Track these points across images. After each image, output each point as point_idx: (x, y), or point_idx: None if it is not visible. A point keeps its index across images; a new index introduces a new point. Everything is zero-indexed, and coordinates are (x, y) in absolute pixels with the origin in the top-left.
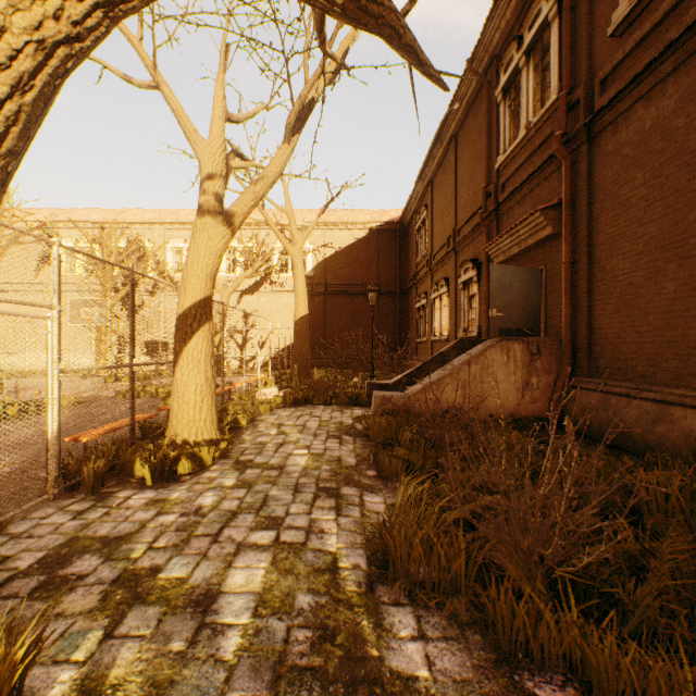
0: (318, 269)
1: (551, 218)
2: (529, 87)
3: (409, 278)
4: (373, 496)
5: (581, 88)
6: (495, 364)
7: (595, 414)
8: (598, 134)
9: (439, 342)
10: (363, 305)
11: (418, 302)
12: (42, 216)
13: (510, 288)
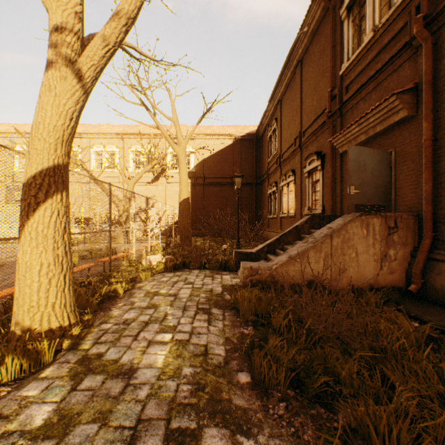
0: (198, 166)
1: (406, 101)
2: None
3: (262, 173)
4: None
5: None
6: (355, 237)
7: None
8: None
9: (287, 217)
10: (230, 192)
11: (269, 190)
12: (2, 129)
13: (365, 168)
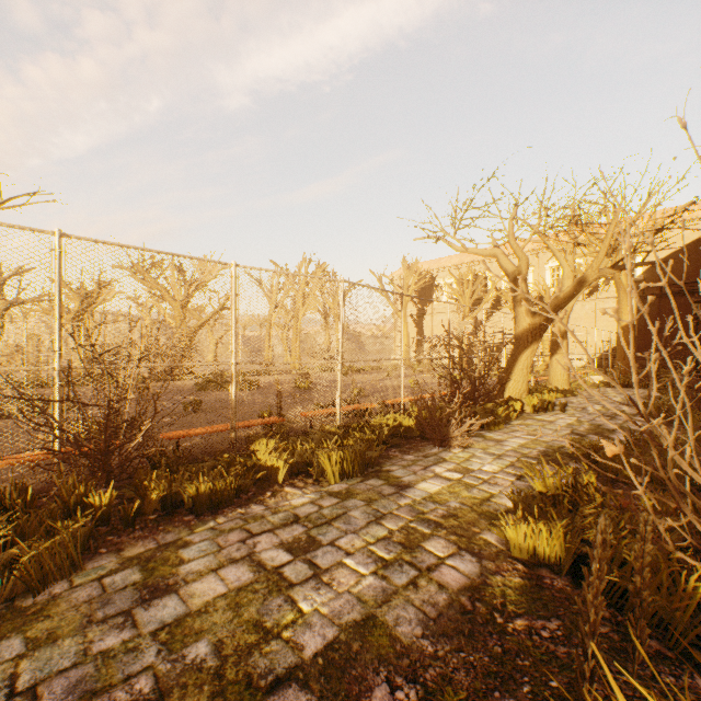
0: (648, 272)
1: None
2: None
3: None
4: None
5: None
6: None
7: None
8: None
9: None
10: None
11: None
12: (424, 268)
13: None
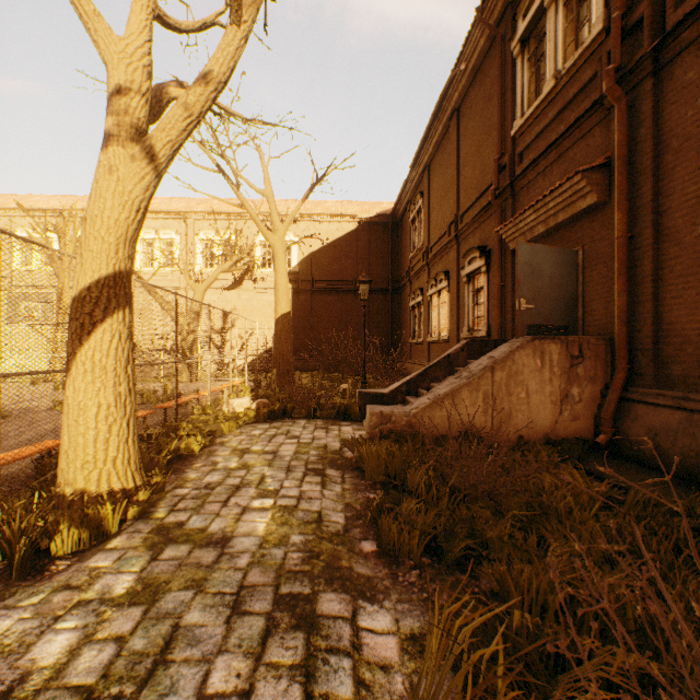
0: (303, 264)
1: (596, 182)
2: (557, 28)
3: (402, 275)
4: (375, 611)
5: (645, 2)
6: (525, 371)
7: (674, 440)
8: (670, 61)
9: (438, 343)
10: (353, 303)
11: (412, 300)
12: None
13: (541, 273)
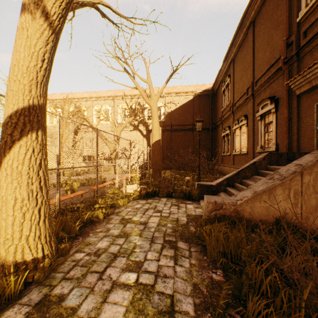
0: (166, 117)
1: None
2: None
3: (217, 120)
4: None
5: None
6: None
7: None
8: None
9: (239, 155)
10: (191, 135)
11: (223, 133)
12: None
13: None
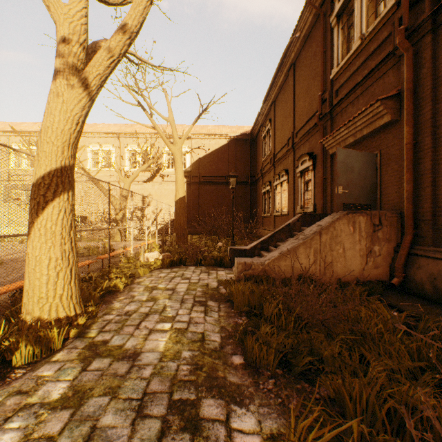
0: (194, 166)
1: (390, 107)
2: (362, 6)
3: (257, 172)
4: (243, 414)
5: None
6: (342, 234)
7: None
8: None
9: (280, 216)
10: (225, 191)
11: (263, 189)
12: None
13: (352, 169)
